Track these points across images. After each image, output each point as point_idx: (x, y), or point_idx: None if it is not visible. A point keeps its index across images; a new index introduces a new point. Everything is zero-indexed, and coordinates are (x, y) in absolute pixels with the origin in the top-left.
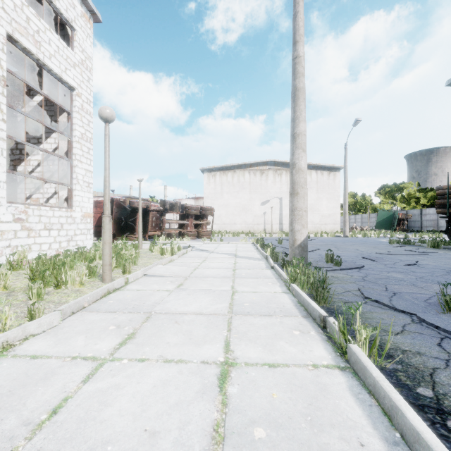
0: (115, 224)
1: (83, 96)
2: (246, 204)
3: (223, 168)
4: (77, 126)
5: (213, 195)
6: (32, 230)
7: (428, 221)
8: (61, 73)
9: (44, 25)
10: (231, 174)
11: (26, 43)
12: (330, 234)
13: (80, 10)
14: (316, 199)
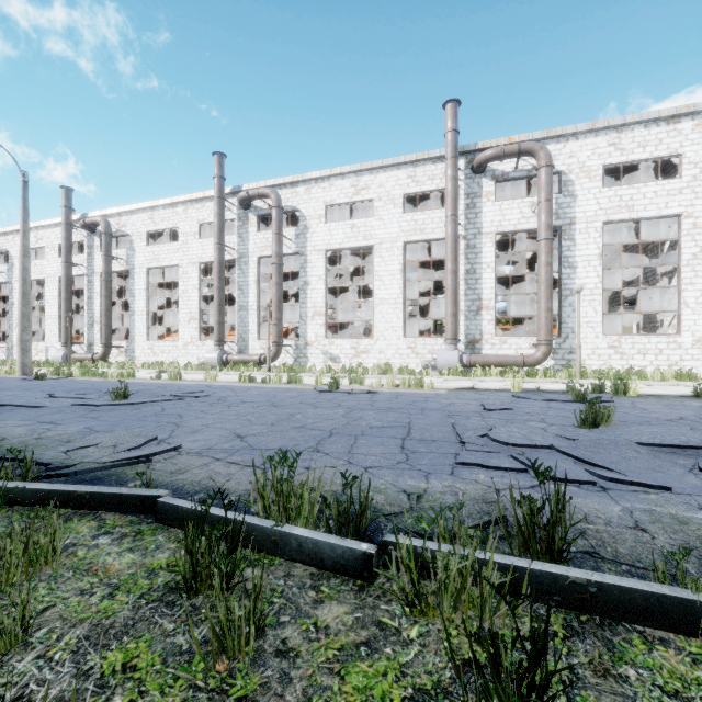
0: None
1: (696, 213)
2: None
3: None
4: (686, 249)
5: None
6: (624, 354)
7: None
8: (659, 212)
9: (637, 187)
10: None
11: (619, 216)
12: None
13: (691, 126)
14: None
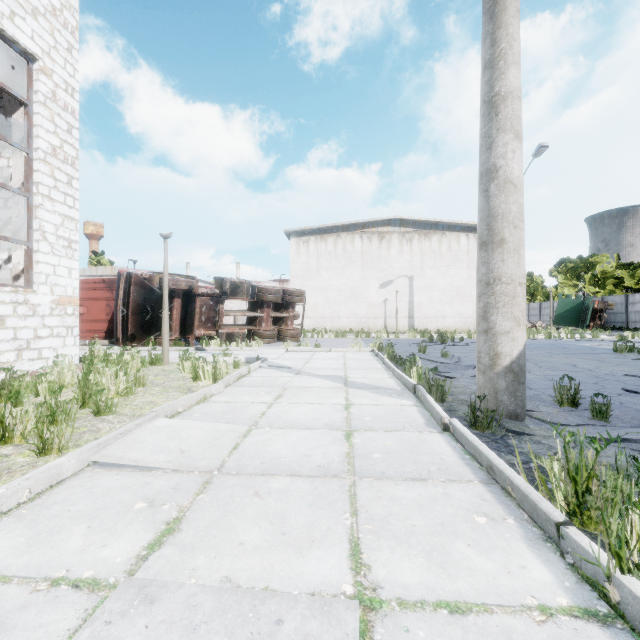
0: (134, 317)
1: (56, 77)
2: (356, 286)
3: (321, 230)
4: (43, 130)
5: (305, 273)
6: None
7: (638, 313)
8: (0, 19)
9: None
10: (333, 239)
11: None
12: None
13: None
14: (467, 279)
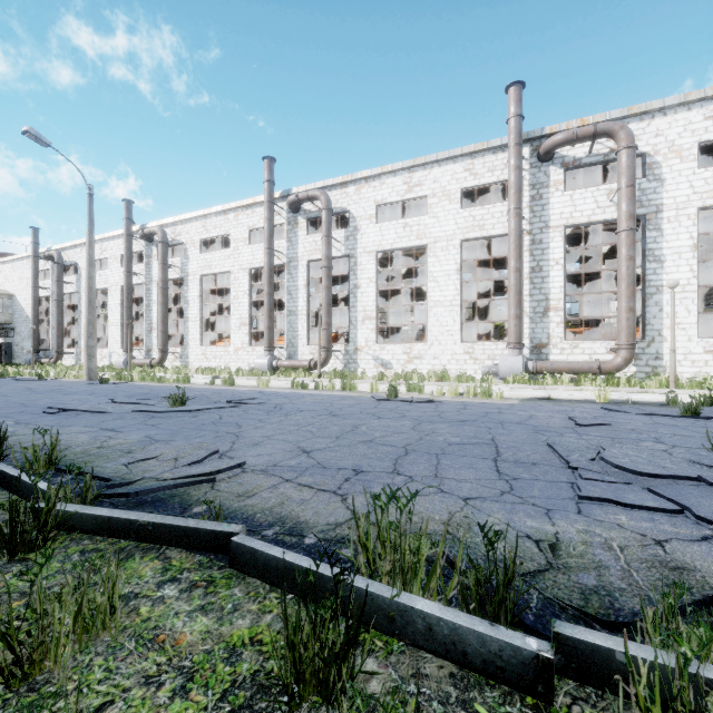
0: None
1: None
2: None
3: None
4: None
5: None
6: None
7: None
8: None
9: None
10: None
11: None
12: None
13: None
14: None
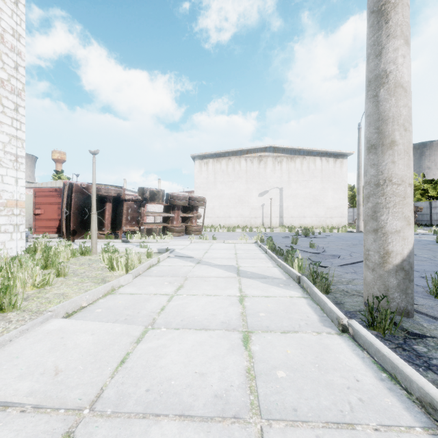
0: (75, 217)
1: (4, 23)
2: (242, 194)
3: (217, 154)
4: None
5: (206, 185)
6: None
7: None
8: None
9: None
10: (225, 161)
11: None
12: (341, 229)
13: None
14: (321, 190)
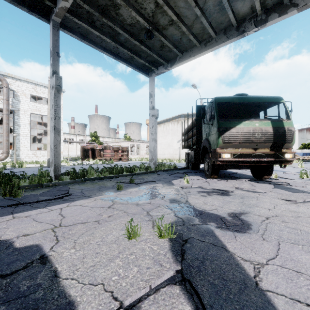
0: (82, 155)
1: None
2: (170, 142)
3: (159, 122)
4: None
5: None
6: (38, 156)
7: None
8: None
9: (42, 105)
10: (163, 125)
11: (36, 112)
12: None
13: None
14: None
